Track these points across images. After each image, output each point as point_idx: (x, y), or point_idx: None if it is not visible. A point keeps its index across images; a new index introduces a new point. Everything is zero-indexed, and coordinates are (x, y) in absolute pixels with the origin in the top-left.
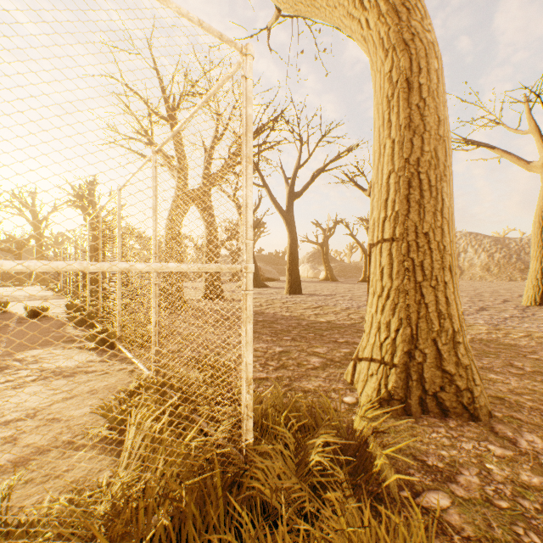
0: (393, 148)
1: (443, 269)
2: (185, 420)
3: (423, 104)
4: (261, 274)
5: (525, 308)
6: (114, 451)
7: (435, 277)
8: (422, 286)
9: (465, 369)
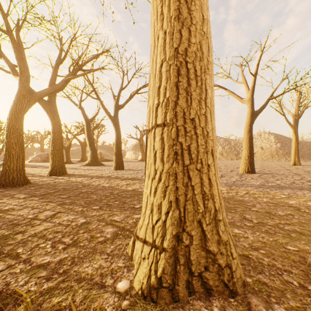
0: (165, 39)
1: (207, 153)
2: None
3: None
4: (102, 157)
5: (241, 175)
6: None
7: (200, 161)
8: (189, 169)
9: (225, 245)
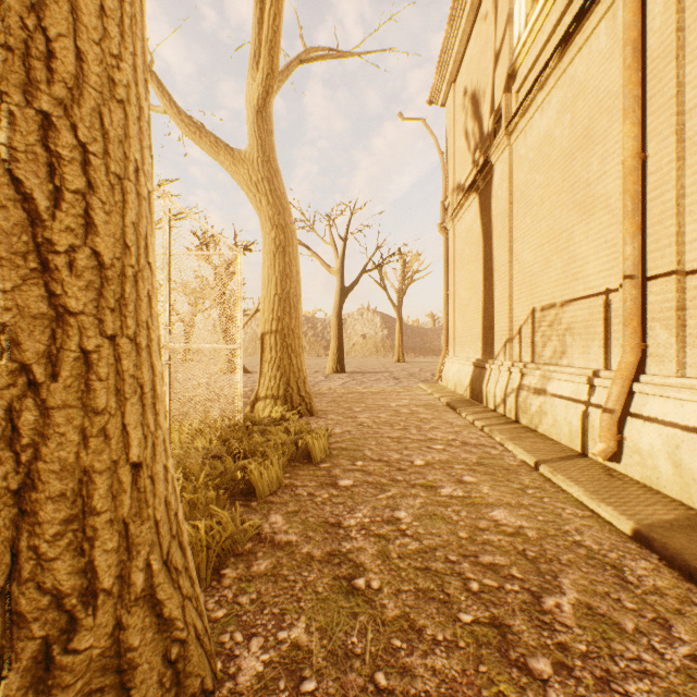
0: (277, 282)
1: (300, 347)
2: None
3: (291, 263)
4: None
5: (328, 375)
6: None
7: (297, 351)
8: (291, 356)
9: (309, 394)
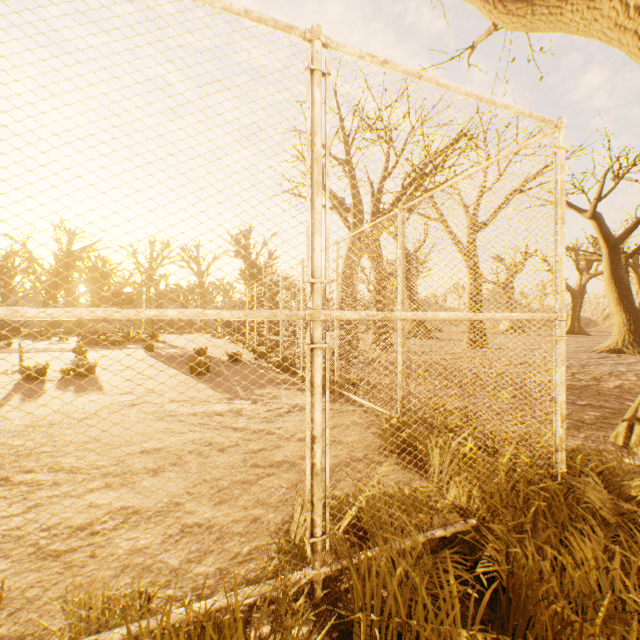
0: None
1: None
2: (470, 451)
3: None
4: None
5: None
6: (409, 469)
7: None
8: None
9: None
